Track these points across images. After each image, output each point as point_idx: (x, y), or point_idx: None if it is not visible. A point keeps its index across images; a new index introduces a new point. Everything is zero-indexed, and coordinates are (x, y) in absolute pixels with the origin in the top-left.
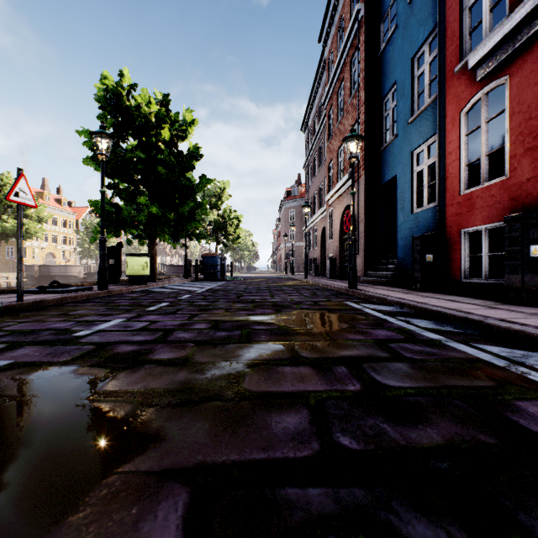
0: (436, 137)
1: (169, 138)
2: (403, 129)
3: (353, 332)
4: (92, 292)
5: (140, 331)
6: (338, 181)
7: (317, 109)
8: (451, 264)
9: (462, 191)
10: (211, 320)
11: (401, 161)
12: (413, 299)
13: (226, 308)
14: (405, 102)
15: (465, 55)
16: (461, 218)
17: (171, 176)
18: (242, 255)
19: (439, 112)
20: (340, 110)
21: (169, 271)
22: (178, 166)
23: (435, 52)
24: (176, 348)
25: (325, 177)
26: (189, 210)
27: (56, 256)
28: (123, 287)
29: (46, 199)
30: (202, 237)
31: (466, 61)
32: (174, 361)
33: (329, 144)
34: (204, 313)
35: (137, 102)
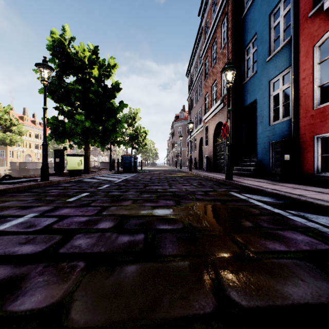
0: (290, 68)
1: (98, 75)
2: (261, 66)
3: (265, 236)
4: (34, 183)
5: (38, 234)
6: (212, 107)
7: (196, 61)
8: (305, 162)
9: (315, 106)
10: (117, 215)
11: (260, 89)
12: (286, 191)
13: (134, 199)
14: (263, 47)
15: (317, 3)
16: (314, 126)
17: (98, 101)
18: (148, 155)
19: (293, 49)
20: (213, 59)
21: (102, 166)
22: (104, 94)
23: (289, 6)
24: (58, 275)
25: (202, 105)
26: (112, 125)
27: (32, 156)
28: (63, 178)
29: (25, 121)
30: (121, 143)
31: (320, 6)
32: (32, 325)
33: (205, 82)
34: (114, 206)
35: (75, 49)
